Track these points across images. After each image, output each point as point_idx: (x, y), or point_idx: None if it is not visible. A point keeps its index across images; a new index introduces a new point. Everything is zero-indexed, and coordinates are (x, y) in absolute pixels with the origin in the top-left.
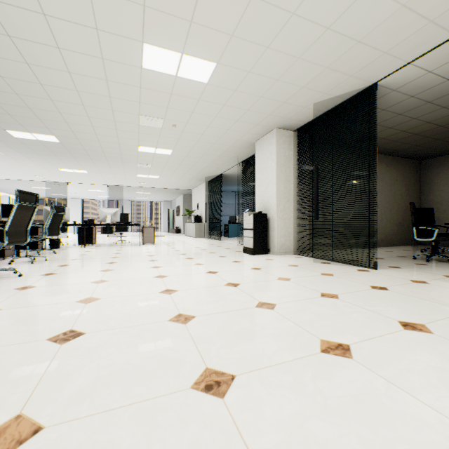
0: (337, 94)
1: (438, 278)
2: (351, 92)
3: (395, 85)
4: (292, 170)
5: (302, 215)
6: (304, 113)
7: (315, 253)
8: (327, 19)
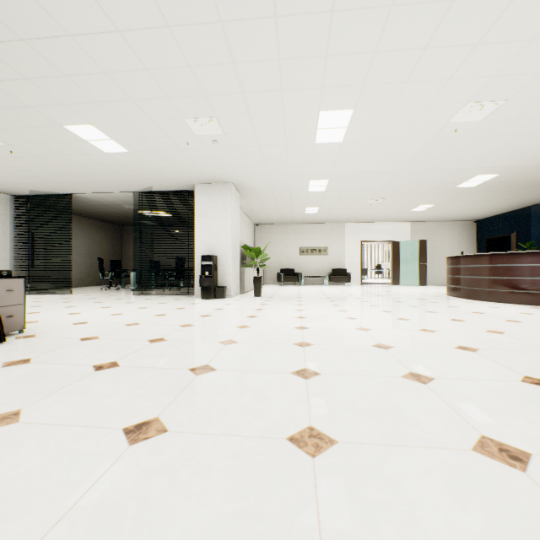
0: (48, 191)
1: (100, 294)
2: (58, 192)
3: (84, 197)
4: (10, 226)
5: (20, 262)
6: (23, 191)
7: (33, 292)
8: (38, 174)
